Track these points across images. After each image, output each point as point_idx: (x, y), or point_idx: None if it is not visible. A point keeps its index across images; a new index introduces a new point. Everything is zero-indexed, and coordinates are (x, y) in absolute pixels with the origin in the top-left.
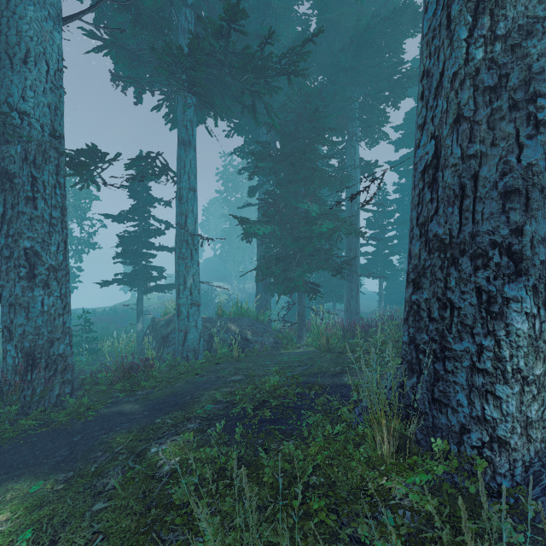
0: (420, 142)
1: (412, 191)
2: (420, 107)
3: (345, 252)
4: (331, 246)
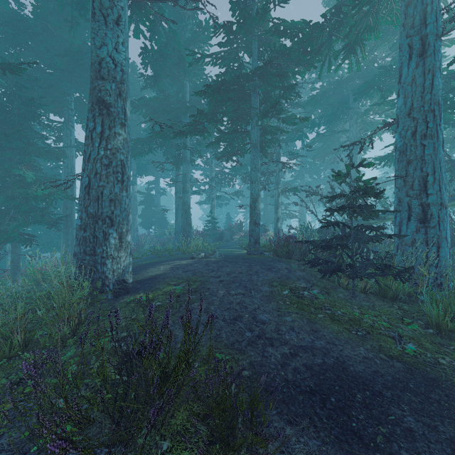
0: (83, 175)
1: (81, 193)
2: (83, 162)
3: (62, 210)
4: (48, 205)
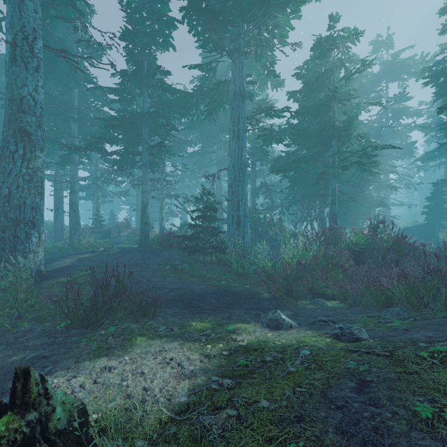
0: (3, 187)
1: None
2: (3, 176)
3: None
4: None
